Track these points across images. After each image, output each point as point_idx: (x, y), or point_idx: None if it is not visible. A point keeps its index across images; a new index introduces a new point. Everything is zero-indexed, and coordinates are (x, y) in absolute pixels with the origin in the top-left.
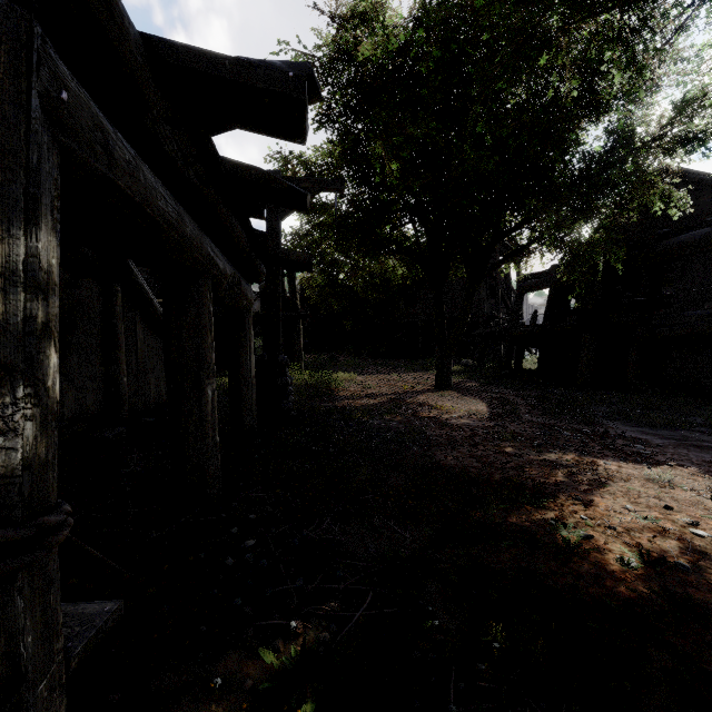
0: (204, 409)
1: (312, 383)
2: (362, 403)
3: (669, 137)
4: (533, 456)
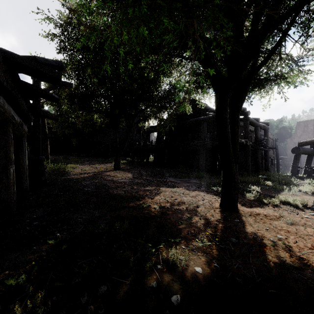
0: (9, 177)
1: (55, 169)
2: (81, 176)
3: (185, 90)
4: (142, 188)
